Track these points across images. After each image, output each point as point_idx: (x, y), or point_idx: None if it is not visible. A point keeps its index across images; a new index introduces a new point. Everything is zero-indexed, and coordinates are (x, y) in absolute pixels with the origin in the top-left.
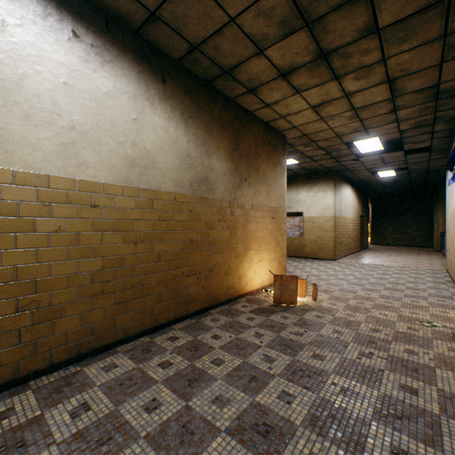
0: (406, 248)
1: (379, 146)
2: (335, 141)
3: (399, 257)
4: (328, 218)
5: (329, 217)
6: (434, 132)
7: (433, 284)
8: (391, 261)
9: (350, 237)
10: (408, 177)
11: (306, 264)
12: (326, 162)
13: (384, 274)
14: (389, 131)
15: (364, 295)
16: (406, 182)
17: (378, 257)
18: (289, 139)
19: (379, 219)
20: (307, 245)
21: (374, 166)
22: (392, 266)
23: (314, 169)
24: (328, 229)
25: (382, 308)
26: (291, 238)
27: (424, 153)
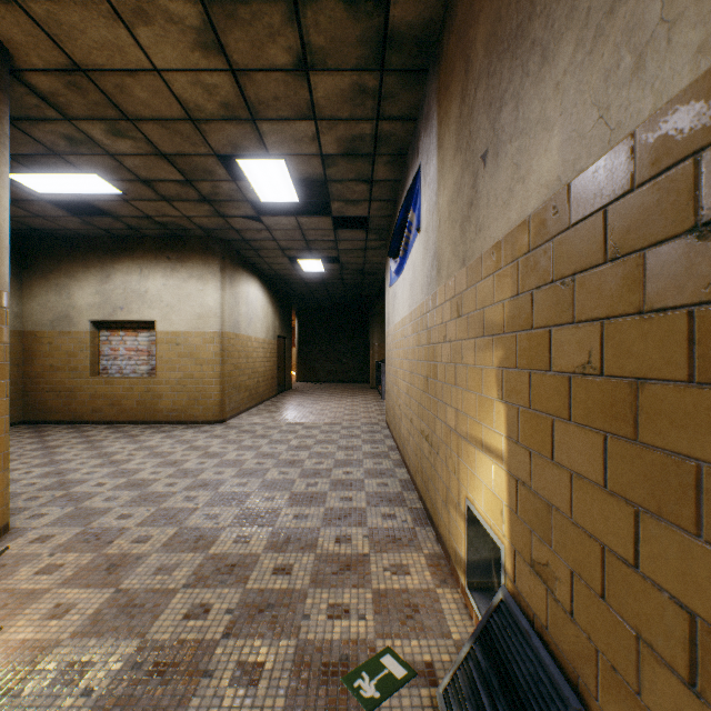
0: (340, 385)
1: (292, 192)
2: (191, 137)
3: (330, 402)
4: (210, 336)
5: (212, 335)
6: (374, 182)
7: (373, 460)
8: (318, 414)
9: (260, 373)
10: (341, 278)
11: (150, 441)
12: (197, 211)
13: (301, 449)
14: (305, 150)
15: (231, 550)
16: (339, 287)
17: (301, 406)
18: (33, 71)
19: (309, 343)
20: (165, 395)
21: (292, 245)
22: (318, 425)
23: (177, 227)
24: (210, 358)
25: (259, 622)
26: (129, 380)
27: (361, 231)
